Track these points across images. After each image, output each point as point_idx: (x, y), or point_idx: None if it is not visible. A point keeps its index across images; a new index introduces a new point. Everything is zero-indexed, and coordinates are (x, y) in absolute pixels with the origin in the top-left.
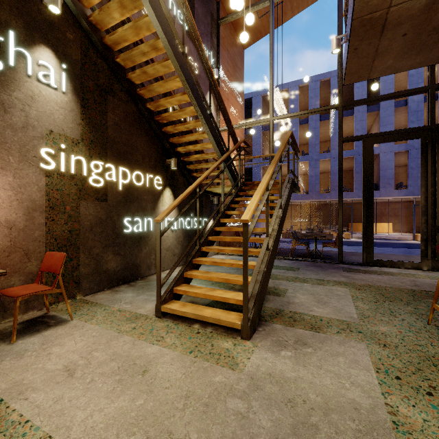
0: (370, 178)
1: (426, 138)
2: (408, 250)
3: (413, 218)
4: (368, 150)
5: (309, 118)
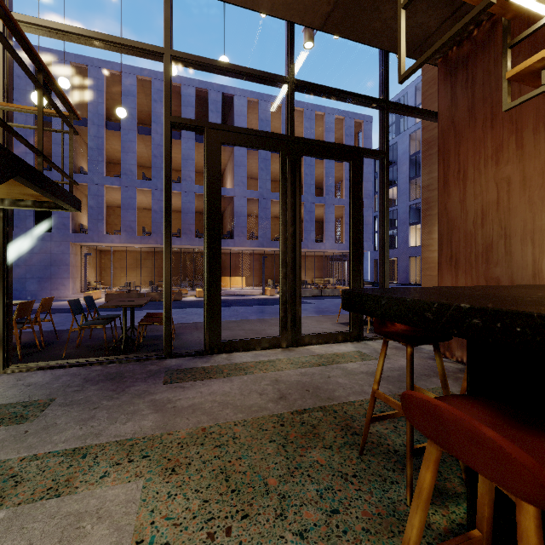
0: (216, 201)
1: (285, 154)
2: (260, 307)
3: (263, 271)
4: (212, 151)
5: (153, 128)
